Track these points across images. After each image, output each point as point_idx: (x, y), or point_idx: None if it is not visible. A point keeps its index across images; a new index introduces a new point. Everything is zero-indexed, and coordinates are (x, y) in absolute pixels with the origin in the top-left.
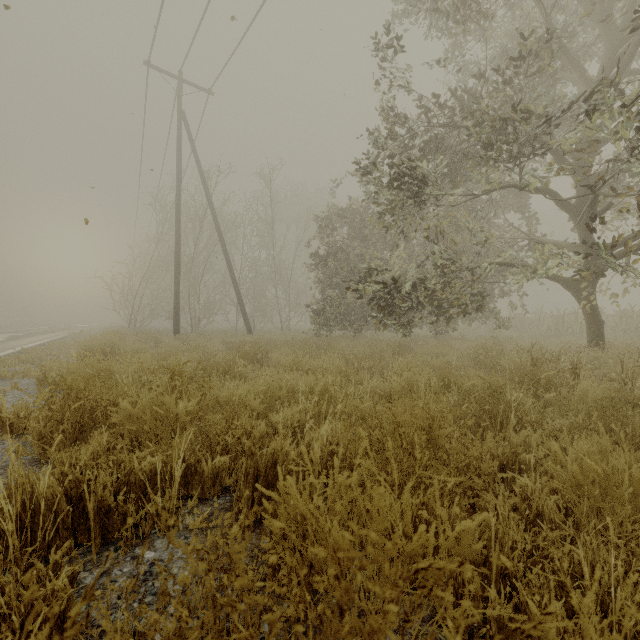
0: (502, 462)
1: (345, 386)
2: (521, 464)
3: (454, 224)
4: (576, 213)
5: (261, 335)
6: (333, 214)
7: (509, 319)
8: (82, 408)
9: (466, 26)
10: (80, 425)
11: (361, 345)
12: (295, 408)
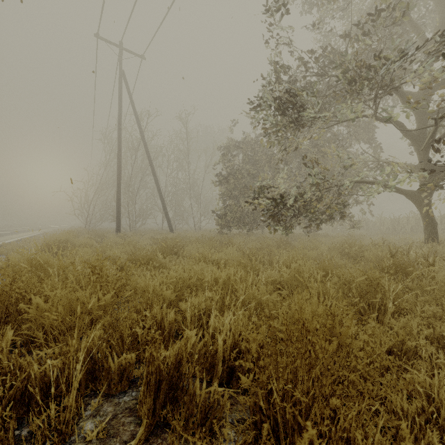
0: (389, 350)
1: (244, 276)
2: (405, 350)
3: (321, 151)
4: (417, 141)
5: (179, 233)
6: (232, 145)
7: (360, 221)
8: (7, 300)
9: (331, 3)
10: (6, 316)
11: (253, 240)
12: (202, 297)
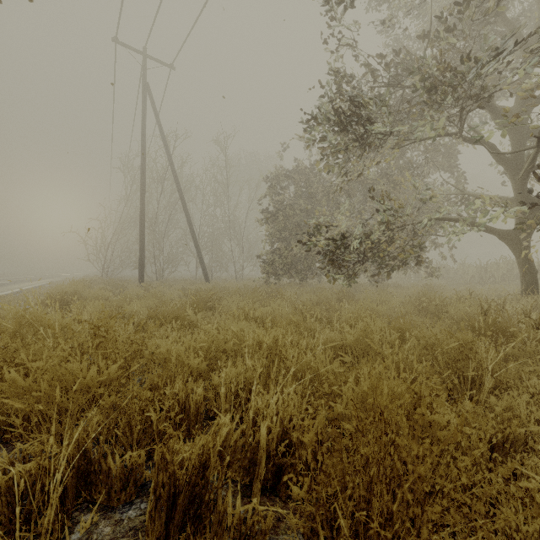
0: (490, 439)
1: (295, 338)
2: (511, 440)
3: (391, 182)
4: (512, 168)
5: (217, 283)
6: (281, 175)
7: (439, 269)
8: None
9: None
10: None
11: (307, 292)
12: (240, 367)
